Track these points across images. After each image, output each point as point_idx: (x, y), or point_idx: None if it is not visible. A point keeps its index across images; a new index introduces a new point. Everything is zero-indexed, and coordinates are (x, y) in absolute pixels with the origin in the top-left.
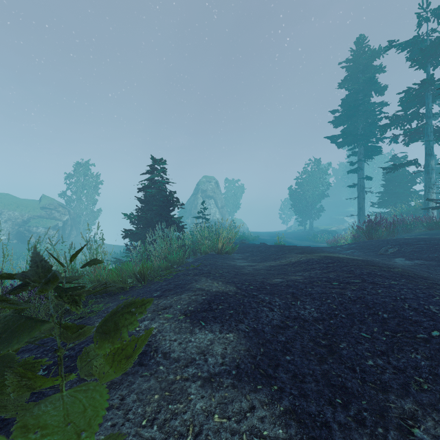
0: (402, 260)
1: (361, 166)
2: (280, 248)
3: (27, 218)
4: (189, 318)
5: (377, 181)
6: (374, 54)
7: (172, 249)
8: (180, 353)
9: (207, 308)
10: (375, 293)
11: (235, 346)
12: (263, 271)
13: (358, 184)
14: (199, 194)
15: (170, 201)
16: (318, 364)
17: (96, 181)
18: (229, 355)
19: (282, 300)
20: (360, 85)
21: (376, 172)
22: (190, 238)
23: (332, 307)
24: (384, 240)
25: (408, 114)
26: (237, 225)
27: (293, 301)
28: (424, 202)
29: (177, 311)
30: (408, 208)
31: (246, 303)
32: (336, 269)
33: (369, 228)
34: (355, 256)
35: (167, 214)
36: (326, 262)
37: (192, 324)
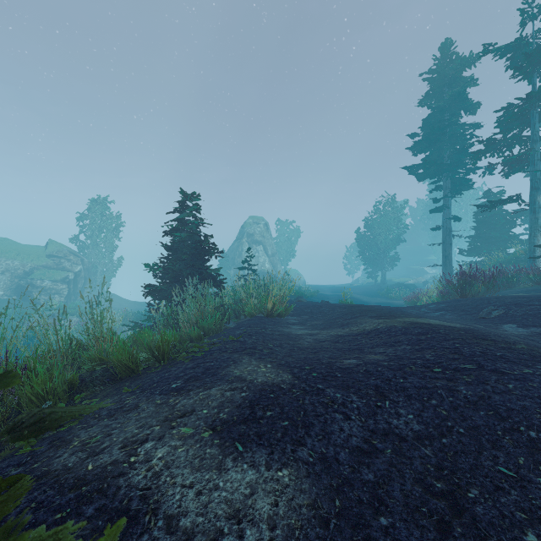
0: (513, 328)
1: (448, 204)
2: (347, 309)
3: (29, 268)
4: (218, 436)
5: (464, 223)
6: (464, 63)
7: (207, 312)
8: (197, 516)
9: (249, 415)
10: (504, 389)
11: (292, 498)
12: (328, 343)
13: (443, 226)
14: (244, 238)
15: (204, 247)
16: (439, 538)
17: (116, 222)
18: (282, 521)
19: (362, 399)
20: (446, 102)
21: (463, 212)
22: (231, 296)
23: (441, 414)
24: (484, 299)
25: (509, 137)
26: (292, 278)
27: (379, 400)
28: (529, 249)
29: (202, 420)
30: (506, 256)
31: (308, 406)
32: (433, 345)
33: (462, 283)
34: (449, 322)
35: (201, 265)
36: (415, 333)
37: (223, 450)
